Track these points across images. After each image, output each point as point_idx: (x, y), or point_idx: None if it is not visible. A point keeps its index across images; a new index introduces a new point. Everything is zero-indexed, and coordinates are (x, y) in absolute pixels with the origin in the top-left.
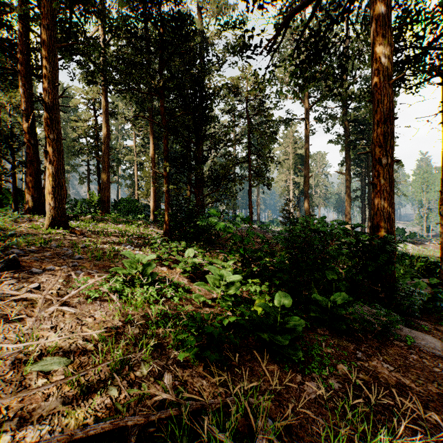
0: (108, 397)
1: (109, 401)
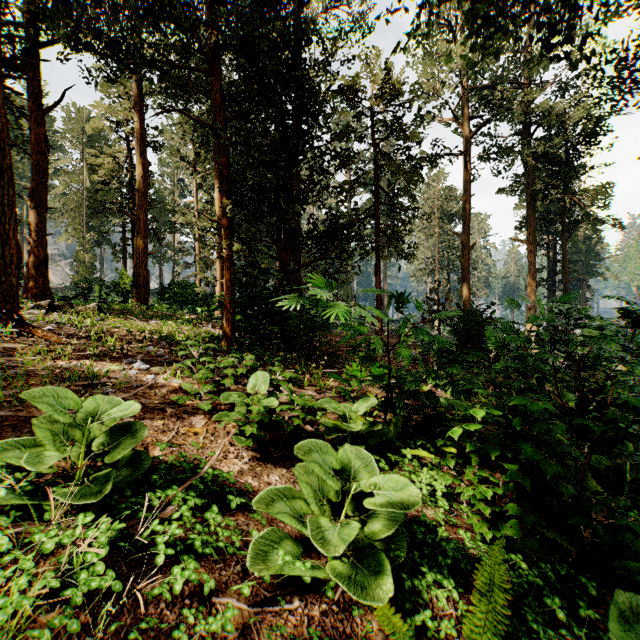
0: None
1: None
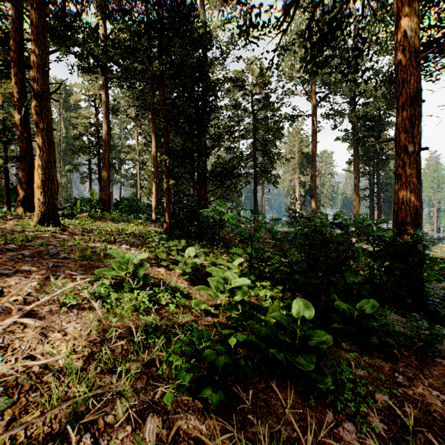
0: None
1: None
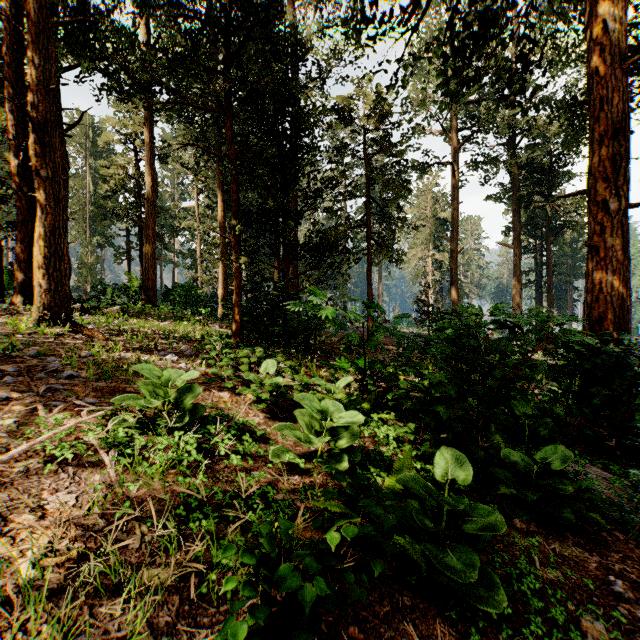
0: None
1: None
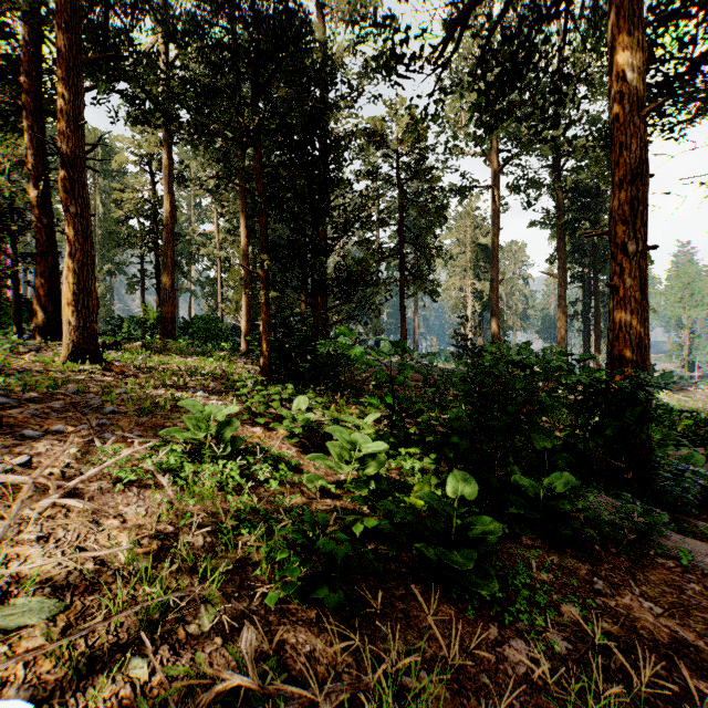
0: (127, 682)
1: (129, 690)
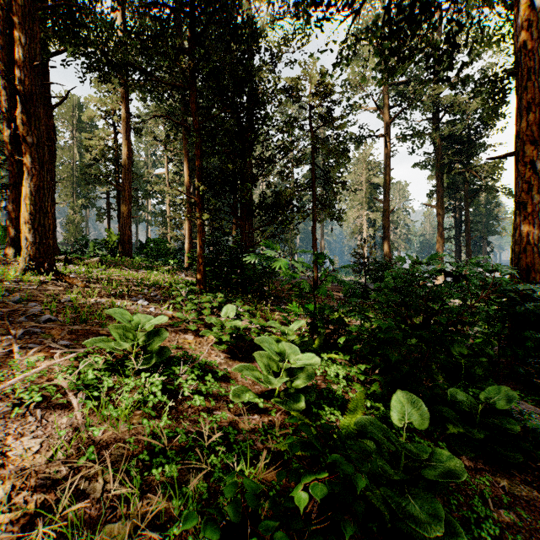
0: None
1: None
